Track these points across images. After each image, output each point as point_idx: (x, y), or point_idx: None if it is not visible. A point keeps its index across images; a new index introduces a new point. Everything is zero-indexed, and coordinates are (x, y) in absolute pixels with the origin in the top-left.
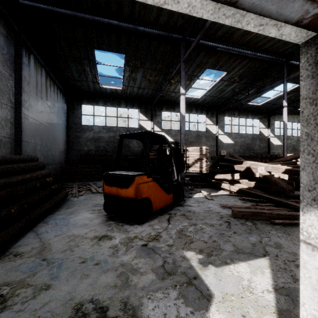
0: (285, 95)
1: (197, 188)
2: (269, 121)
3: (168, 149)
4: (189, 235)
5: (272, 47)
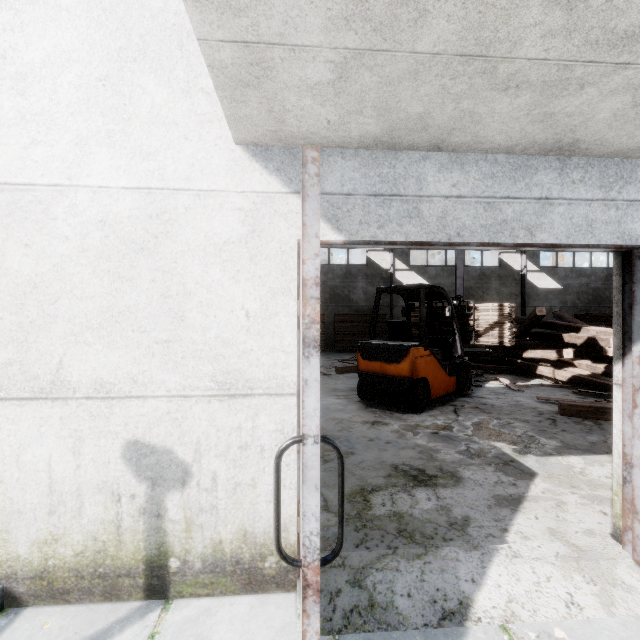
0: None
1: (488, 374)
2: None
3: (447, 309)
4: (493, 428)
5: None
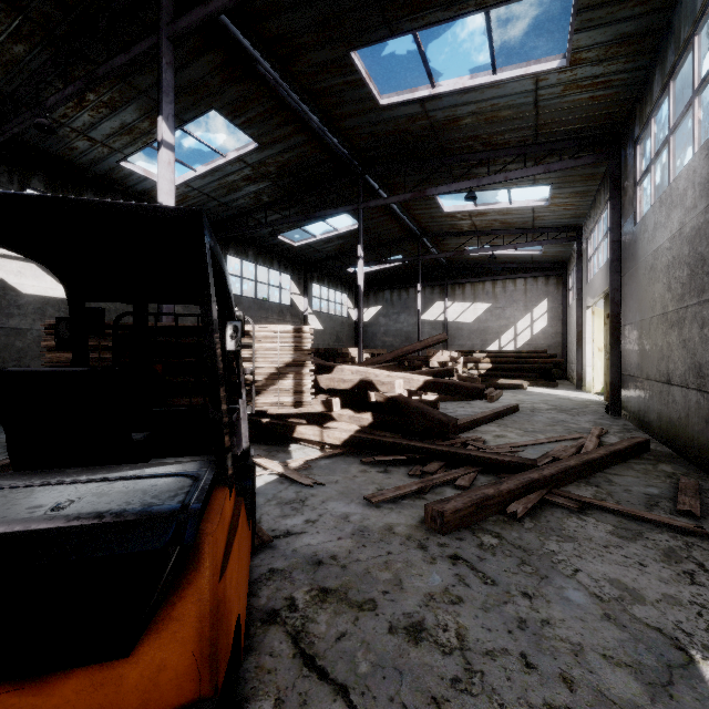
0: (361, 235)
1: None
2: (306, 282)
3: (231, 329)
4: None
5: (354, 131)
